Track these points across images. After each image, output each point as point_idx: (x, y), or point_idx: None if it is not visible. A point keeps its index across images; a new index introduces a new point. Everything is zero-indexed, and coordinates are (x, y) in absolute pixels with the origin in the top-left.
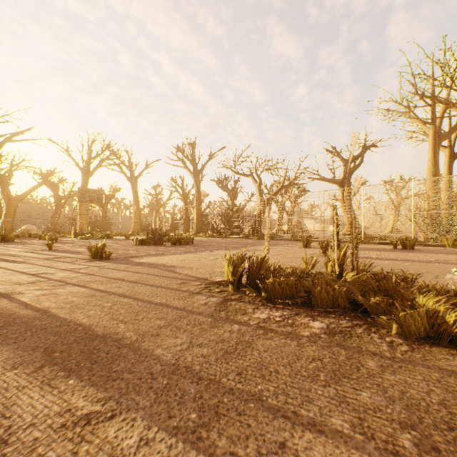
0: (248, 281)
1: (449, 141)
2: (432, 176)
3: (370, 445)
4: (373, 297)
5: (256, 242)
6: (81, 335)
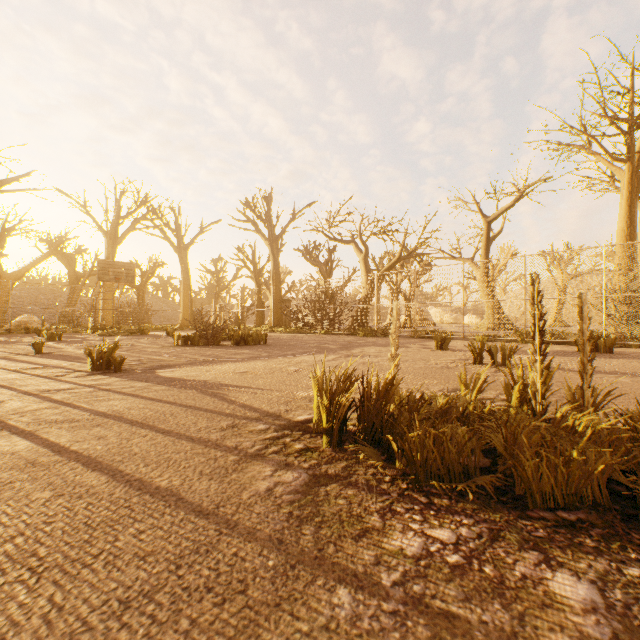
0: (362, 428)
1: None
2: (625, 241)
3: None
4: None
5: (362, 340)
6: None
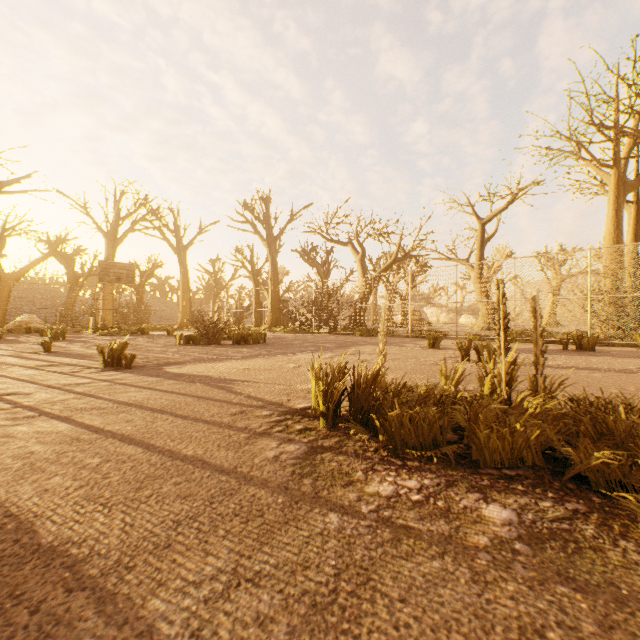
0: (353, 411)
1: (636, 194)
2: (613, 243)
3: None
4: (593, 449)
5: (358, 340)
6: (0, 549)
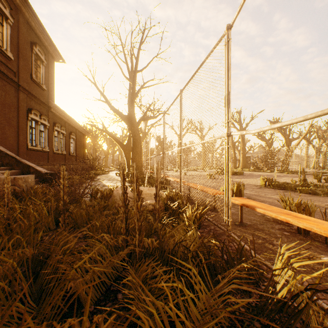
0: (268, 184)
1: None
2: None
3: (276, 194)
4: (301, 188)
5: (284, 175)
6: None
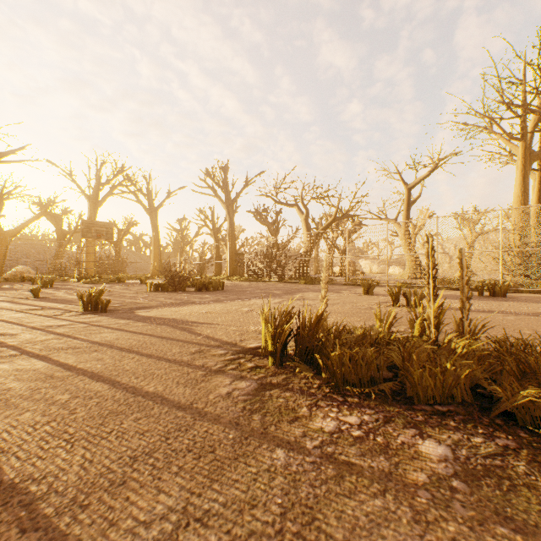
0: (298, 351)
1: (540, 163)
2: (520, 205)
3: None
4: (519, 388)
5: (303, 287)
6: None
